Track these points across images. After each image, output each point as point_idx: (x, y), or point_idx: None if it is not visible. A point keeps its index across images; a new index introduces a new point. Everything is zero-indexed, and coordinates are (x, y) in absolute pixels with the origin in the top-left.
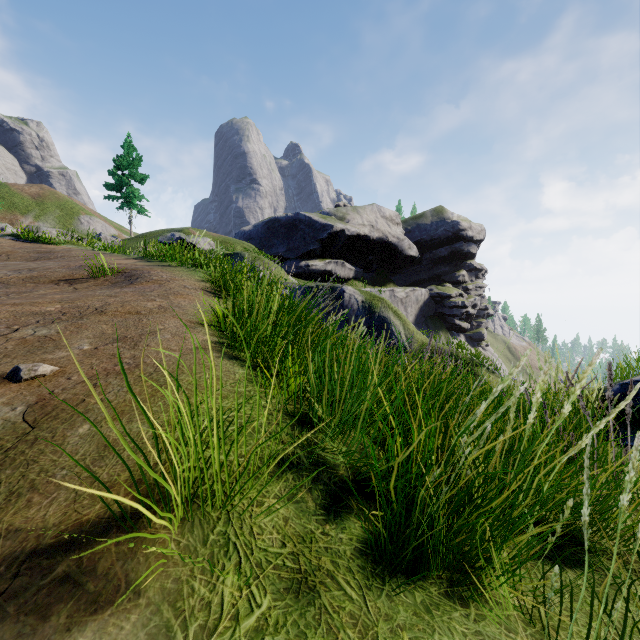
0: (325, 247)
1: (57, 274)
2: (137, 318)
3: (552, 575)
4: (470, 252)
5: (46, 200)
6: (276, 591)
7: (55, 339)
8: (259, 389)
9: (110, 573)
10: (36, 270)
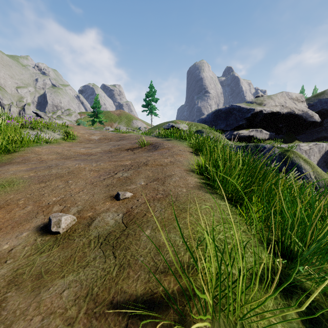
0: (249, 122)
1: (127, 146)
2: (161, 168)
3: None
4: None
5: (121, 115)
6: None
7: (130, 178)
8: (236, 217)
9: None
10: (120, 145)
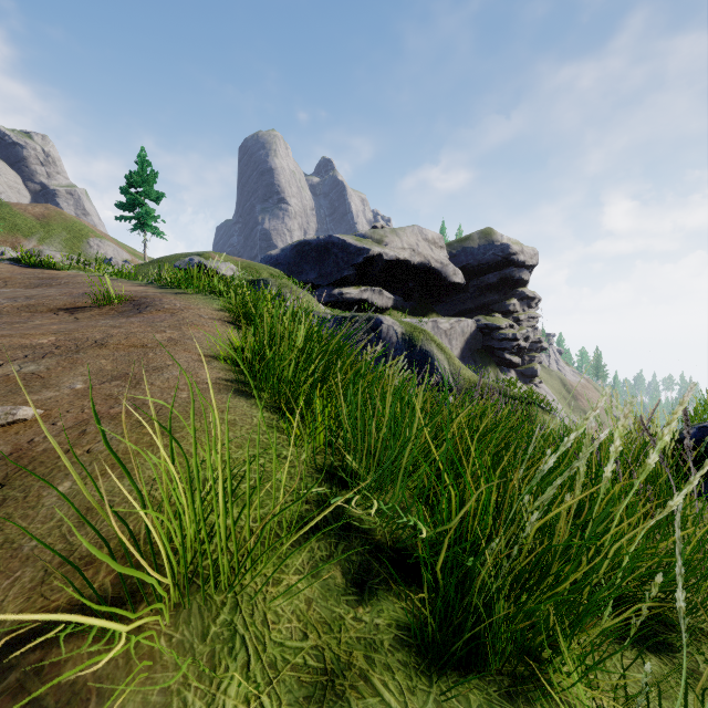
0: (361, 273)
1: (57, 302)
2: (142, 352)
3: (642, 675)
4: (522, 279)
5: (52, 221)
6: (294, 701)
7: (44, 376)
8: (281, 436)
9: (78, 682)
10: (34, 298)
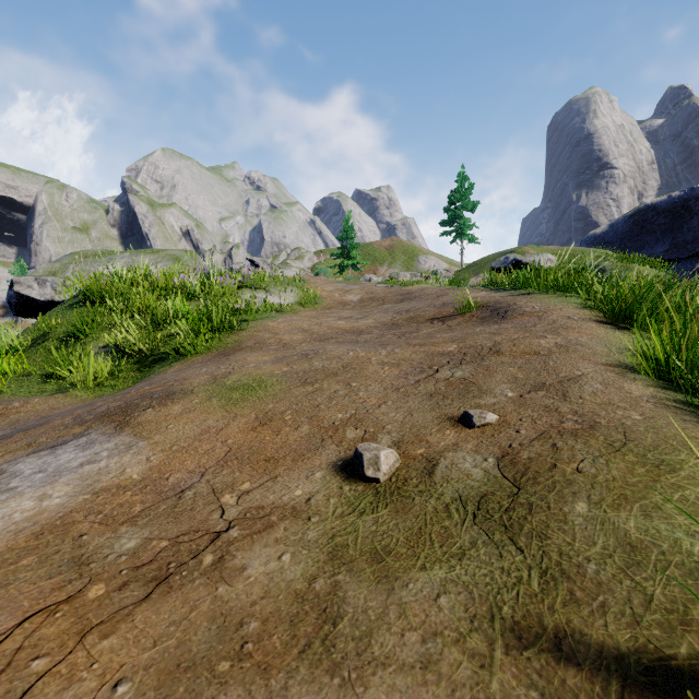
0: None
1: (428, 313)
2: (540, 360)
3: None
4: None
5: (395, 249)
6: None
7: (473, 382)
8: None
9: None
10: (411, 311)
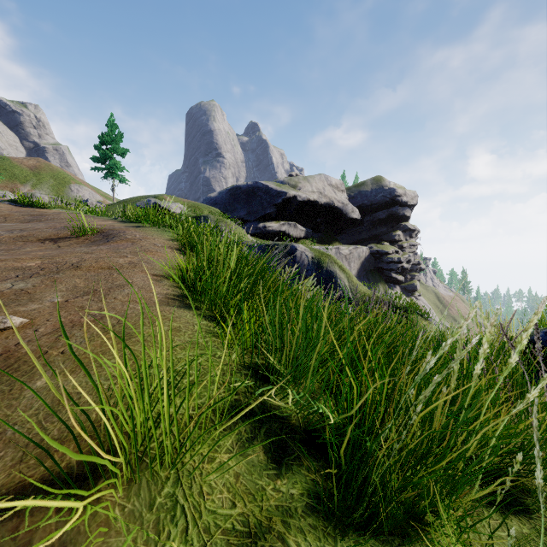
0: (280, 211)
1: (44, 234)
2: (108, 273)
3: (508, 538)
4: (405, 215)
5: (42, 171)
6: None
7: (30, 292)
8: (216, 340)
9: (46, 546)
10: (26, 230)
